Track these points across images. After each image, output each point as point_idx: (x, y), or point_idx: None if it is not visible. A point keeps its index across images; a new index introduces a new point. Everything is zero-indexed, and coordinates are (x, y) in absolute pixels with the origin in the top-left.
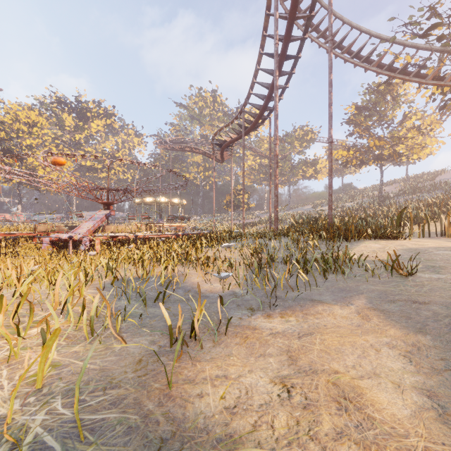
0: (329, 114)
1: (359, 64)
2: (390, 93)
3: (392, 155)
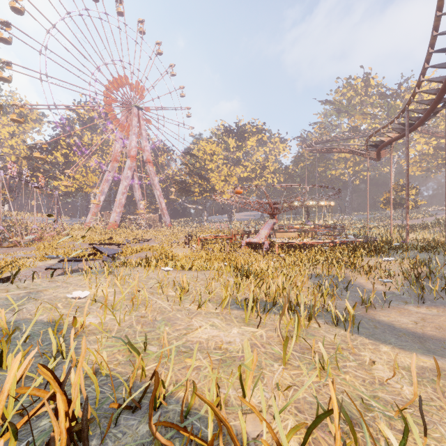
0: None
1: None
2: None
3: None
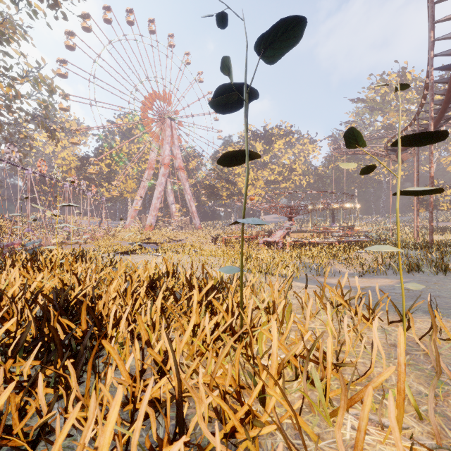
0: None
1: None
2: None
3: None
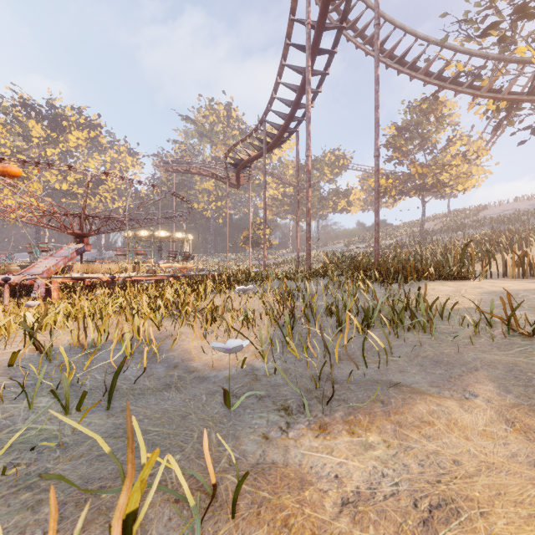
0: (375, 120)
1: (403, 70)
2: (434, 113)
3: (435, 185)
